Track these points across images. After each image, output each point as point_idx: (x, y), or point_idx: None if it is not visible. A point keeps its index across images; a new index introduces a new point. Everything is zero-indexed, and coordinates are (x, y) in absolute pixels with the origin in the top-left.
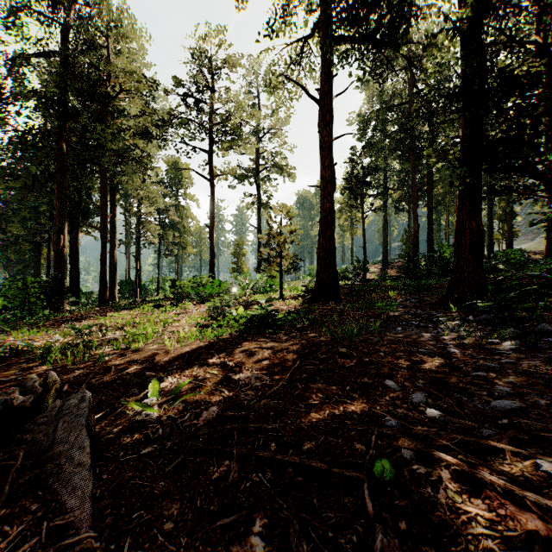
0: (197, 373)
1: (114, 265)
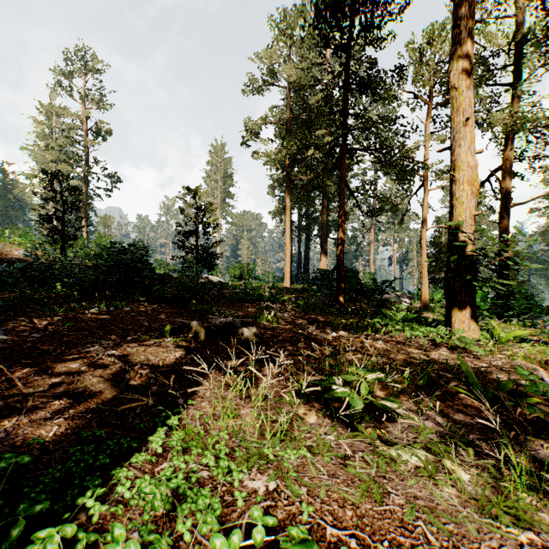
0: (156, 357)
1: None
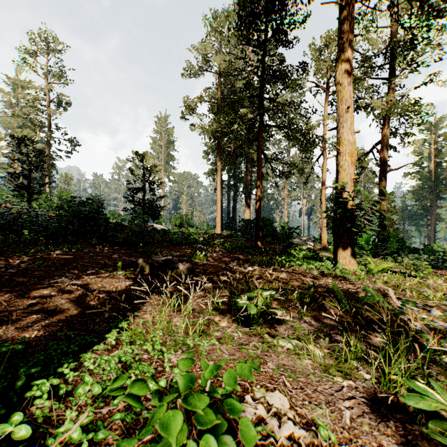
0: (110, 286)
1: None
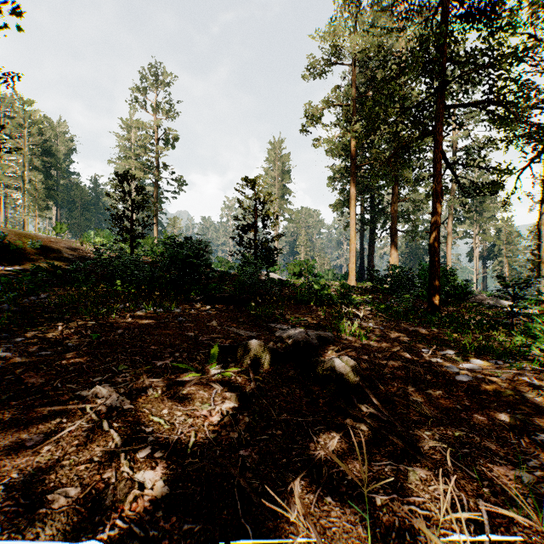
0: (186, 420)
1: None
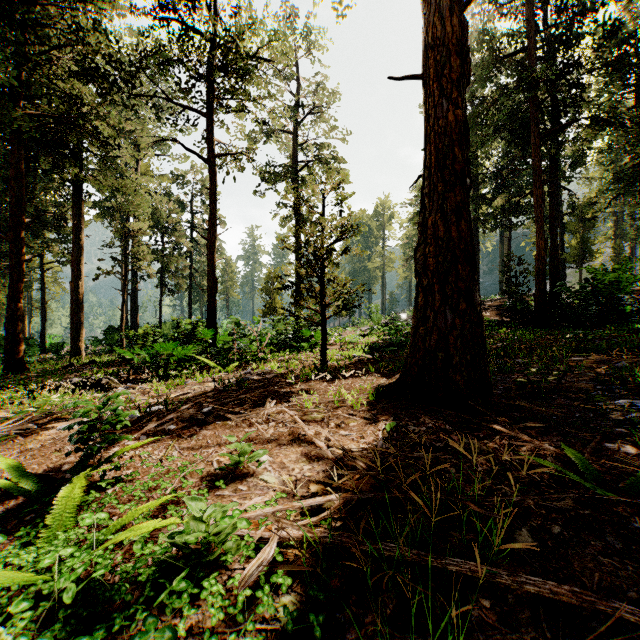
0: None
1: (78, 304)
